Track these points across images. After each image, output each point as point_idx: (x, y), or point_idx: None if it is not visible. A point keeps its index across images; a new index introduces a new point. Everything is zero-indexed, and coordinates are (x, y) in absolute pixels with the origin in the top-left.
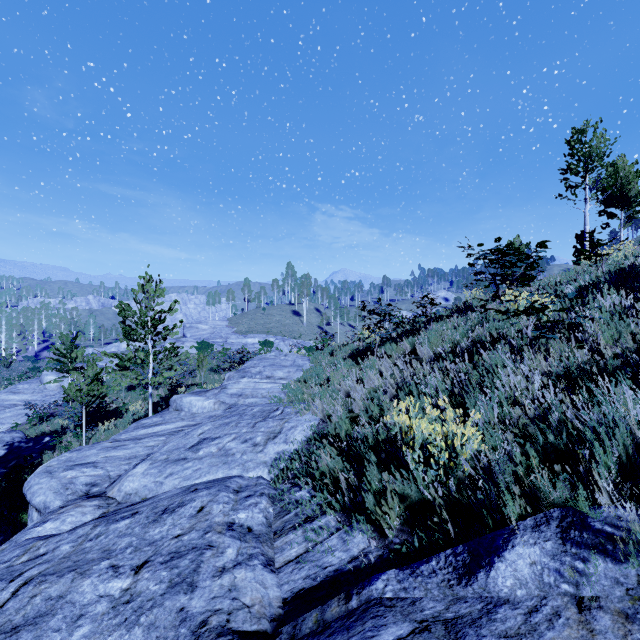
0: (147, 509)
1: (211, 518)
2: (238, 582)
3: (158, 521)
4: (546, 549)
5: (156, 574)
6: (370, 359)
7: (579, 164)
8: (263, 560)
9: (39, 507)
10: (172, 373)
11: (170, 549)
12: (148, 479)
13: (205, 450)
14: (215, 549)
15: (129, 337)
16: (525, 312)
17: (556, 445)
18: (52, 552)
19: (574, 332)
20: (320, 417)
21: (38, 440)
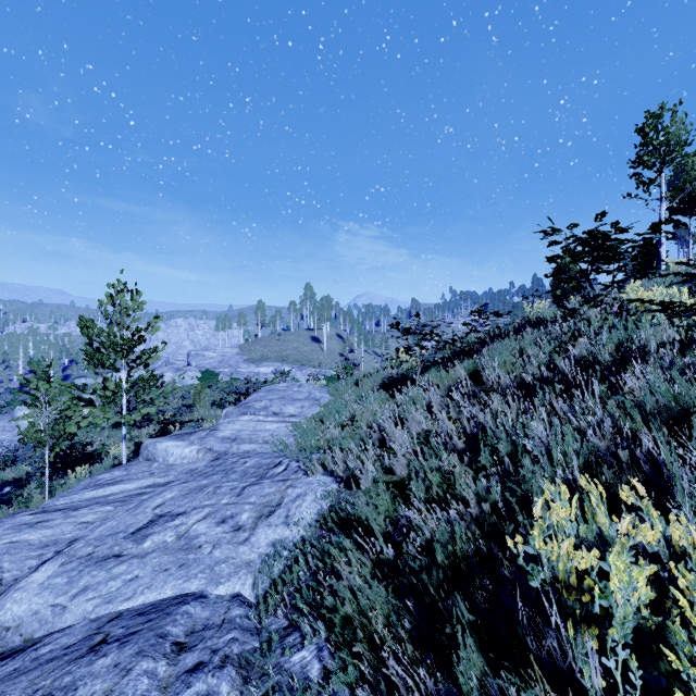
0: None
1: None
2: None
3: None
4: None
5: None
6: (412, 390)
7: (654, 155)
8: None
9: None
10: (152, 409)
11: None
12: (44, 599)
13: (155, 538)
14: None
15: (92, 362)
16: None
17: None
18: None
19: None
20: (341, 477)
21: None
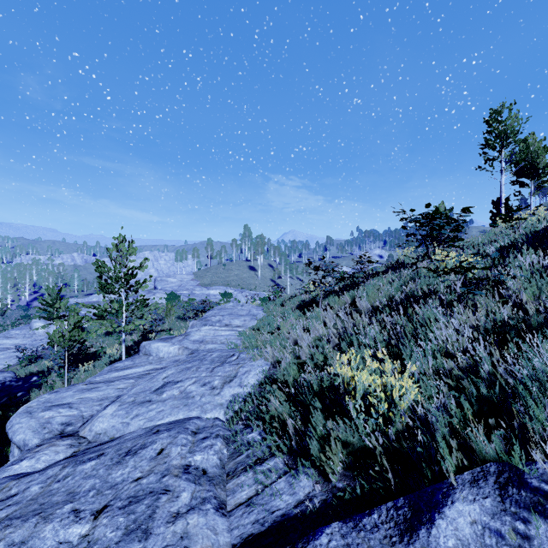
0: (112, 451)
1: (169, 461)
2: (190, 529)
3: (121, 463)
4: (485, 507)
5: (114, 520)
6: (315, 310)
7: (496, 140)
8: (215, 503)
9: (19, 444)
10: (143, 321)
11: (129, 493)
12: (116, 420)
13: (168, 393)
14: (171, 493)
15: (105, 290)
16: (455, 271)
17: (489, 398)
18: (22, 493)
19: (497, 288)
20: (271, 362)
21: (27, 379)
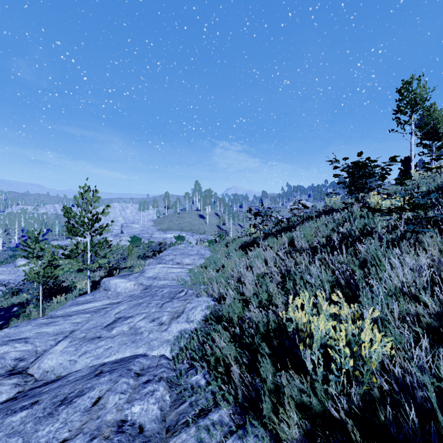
0: (47, 398)
1: (103, 415)
2: None
3: (52, 415)
4: None
5: None
6: (256, 250)
7: (407, 106)
8: None
9: None
10: (105, 260)
11: None
12: (64, 357)
13: (118, 329)
14: None
15: (71, 233)
16: (402, 209)
17: None
18: None
19: (438, 228)
20: (216, 298)
21: (8, 310)
